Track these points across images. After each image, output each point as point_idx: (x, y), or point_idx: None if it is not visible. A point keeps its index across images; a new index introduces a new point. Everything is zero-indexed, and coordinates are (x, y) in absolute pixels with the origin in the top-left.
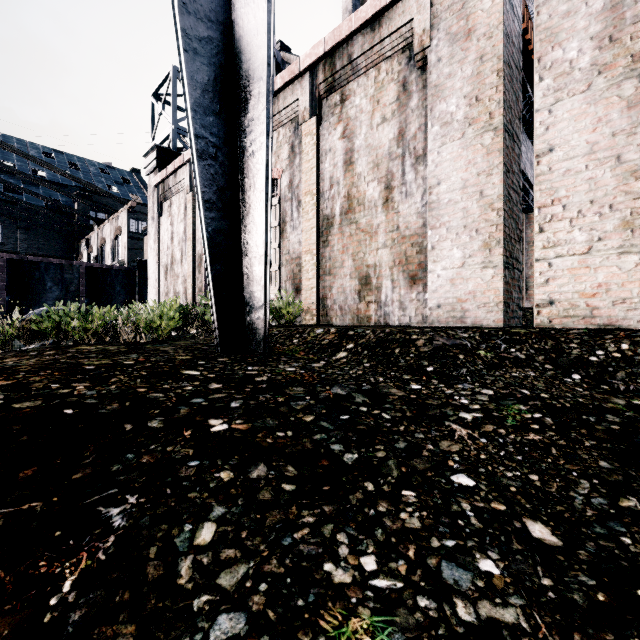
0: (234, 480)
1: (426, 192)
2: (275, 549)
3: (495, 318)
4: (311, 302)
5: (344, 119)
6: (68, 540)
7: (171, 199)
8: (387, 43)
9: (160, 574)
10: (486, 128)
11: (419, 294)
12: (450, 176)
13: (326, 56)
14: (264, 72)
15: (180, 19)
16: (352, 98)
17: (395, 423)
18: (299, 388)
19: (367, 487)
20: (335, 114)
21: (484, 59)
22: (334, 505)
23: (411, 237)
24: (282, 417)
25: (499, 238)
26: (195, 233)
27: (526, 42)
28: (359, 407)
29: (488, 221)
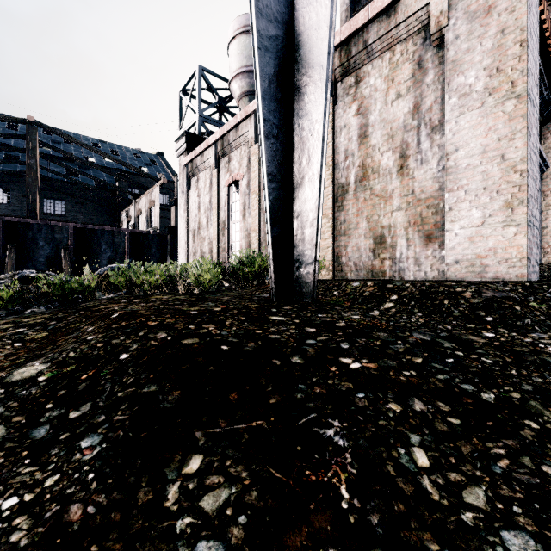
0: (405, 411)
1: (442, 158)
2: (493, 476)
3: (518, 273)
4: (327, 259)
5: (359, 98)
6: (312, 454)
7: (198, 175)
8: (402, 27)
9: (412, 490)
10: (508, 96)
11: (435, 251)
12: (469, 143)
13: (342, 44)
14: (324, 61)
15: (256, 22)
16: (366, 79)
17: (503, 367)
18: (382, 333)
19: (530, 425)
20: (350, 94)
21: (506, 32)
22: (512, 439)
23: (426, 200)
24: (395, 358)
25: (522, 198)
26: (219, 203)
27: (539, 13)
28: (454, 351)
29: (510, 182)
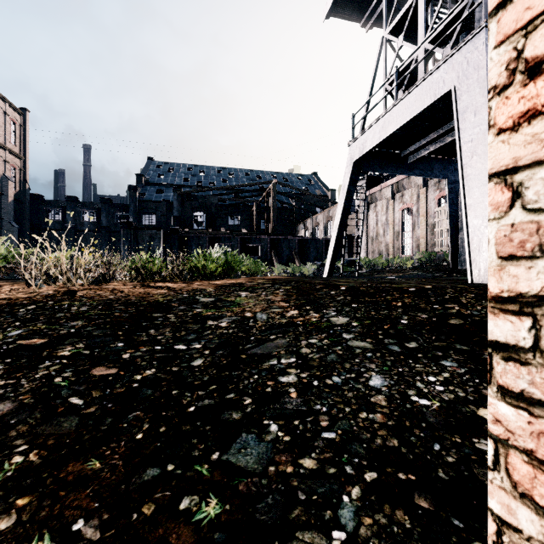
0: None
1: None
2: None
3: None
4: None
5: None
6: None
7: (376, 203)
8: None
9: None
10: None
11: None
12: None
13: None
14: None
15: (447, 186)
16: None
17: None
18: None
19: None
20: None
21: None
22: None
23: None
24: None
25: None
26: (394, 221)
27: None
28: None
29: None
